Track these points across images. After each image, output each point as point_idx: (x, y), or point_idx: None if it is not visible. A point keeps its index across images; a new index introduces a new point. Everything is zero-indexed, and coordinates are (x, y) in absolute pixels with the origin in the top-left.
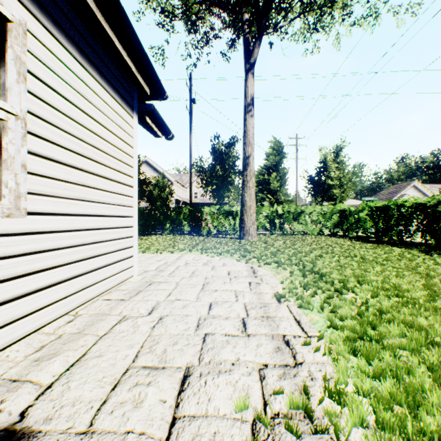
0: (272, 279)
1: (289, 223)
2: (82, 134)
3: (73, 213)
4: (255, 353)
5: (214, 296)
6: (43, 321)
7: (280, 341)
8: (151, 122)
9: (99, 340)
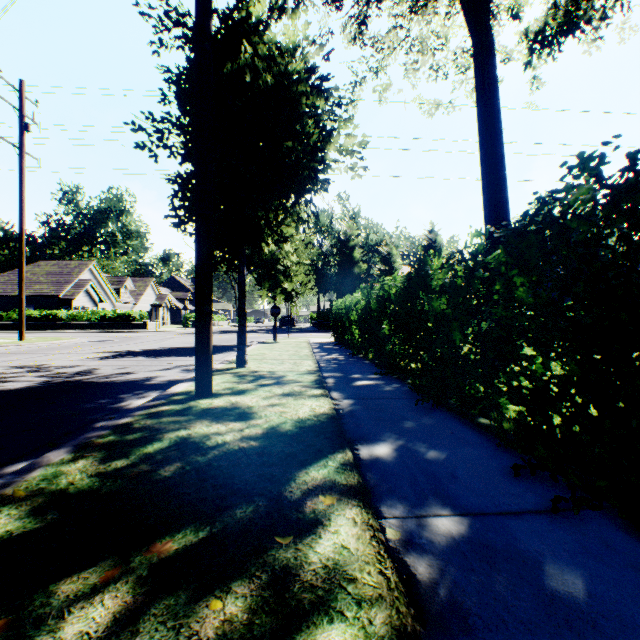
0: None
1: None
2: None
3: None
4: None
5: None
6: None
7: None
8: None
9: None
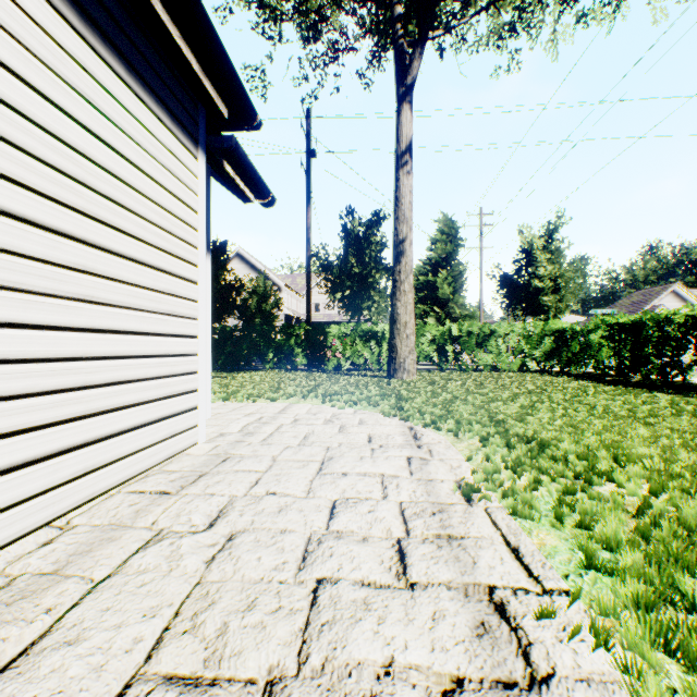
0: (450, 451)
1: (469, 352)
2: (84, 172)
3: (62, 326)
4: (429, 639)
5: (341, 487)
6: None
7: (484, 604)
8: (233, 172)
9: (88, 595)
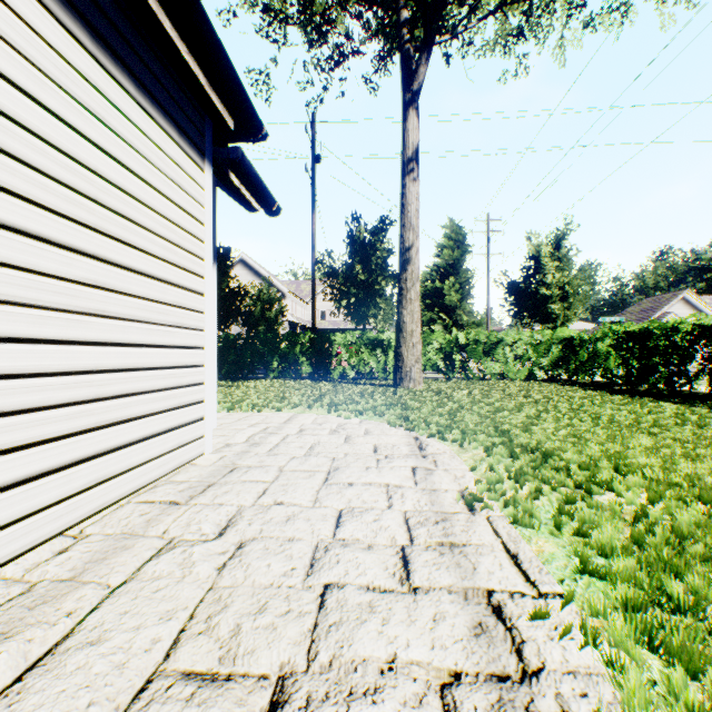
0: (454, 461)
1: (477, 360)
2: (96, 189)
3: (75, 340)
4: (430, 638)
5: (347, 497)
6: (3, 553)
7: (483, 606)
8: (239, 182)
9: (106, 600)
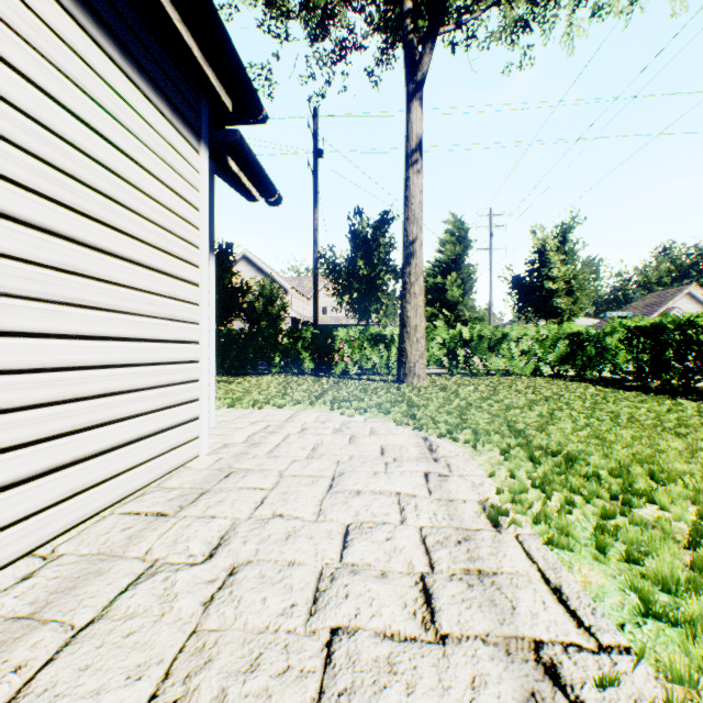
0: (469, 466)
1: (481, 356)
2: (73, 163)
3: (47, 333)
4: None
5: (355, 508)
6: None
7: (530, 665)
8: (238, 169)
9: (65, 647)
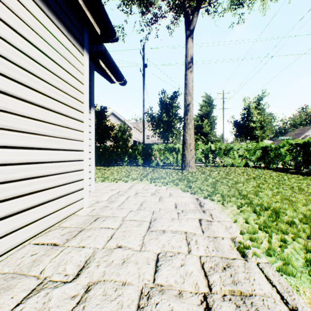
0: (222, 215)
1: (220, 157)
2: (4, 50)
3: None
4: None
5: (162, 242)
6: None
7: None
8: (105, 66)
9: None
